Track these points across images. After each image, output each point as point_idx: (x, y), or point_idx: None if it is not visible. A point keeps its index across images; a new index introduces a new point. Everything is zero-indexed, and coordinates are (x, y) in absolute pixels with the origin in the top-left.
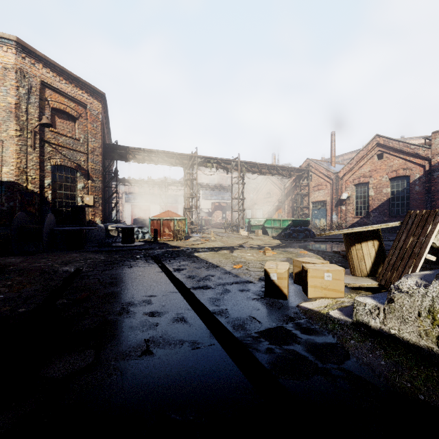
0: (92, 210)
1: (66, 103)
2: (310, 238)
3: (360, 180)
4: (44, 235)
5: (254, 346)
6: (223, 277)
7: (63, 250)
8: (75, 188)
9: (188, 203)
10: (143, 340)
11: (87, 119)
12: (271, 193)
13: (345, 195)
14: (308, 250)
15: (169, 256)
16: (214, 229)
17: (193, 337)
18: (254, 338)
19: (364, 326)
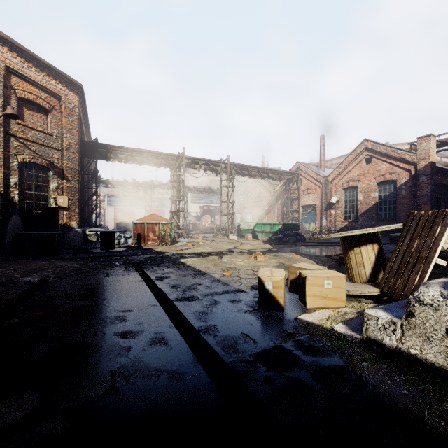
0: (68, 212)
1: (36, 93)
2: (301, 242)
3: (349, 184)
4: (8, 241)
5: (249, 374)
6: (211, 286)
7: (31, 257)
8: (48, 189)
9: (175, 206)
10: (108, 372)
11: (61, 112)
12: (261, 197)
13: (334, 199)
14: (300, 254)
15: (152, 262)
16: (202, 233)
17: (174, 364)
18: (248, 363)
19: (377, 344)
